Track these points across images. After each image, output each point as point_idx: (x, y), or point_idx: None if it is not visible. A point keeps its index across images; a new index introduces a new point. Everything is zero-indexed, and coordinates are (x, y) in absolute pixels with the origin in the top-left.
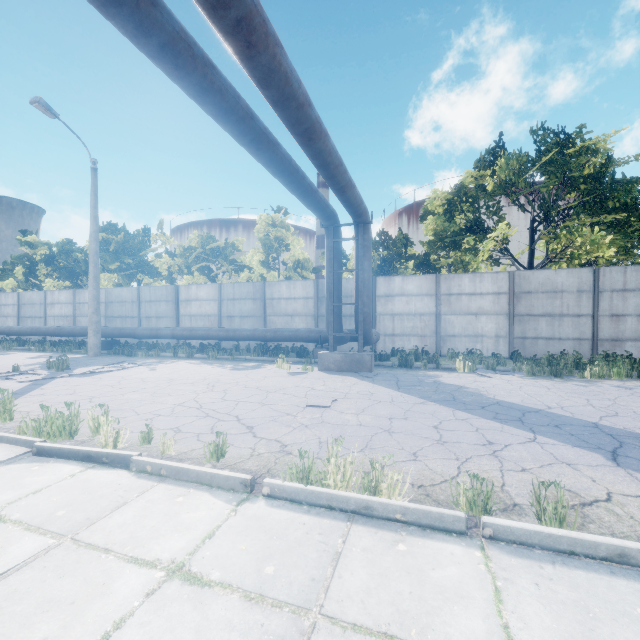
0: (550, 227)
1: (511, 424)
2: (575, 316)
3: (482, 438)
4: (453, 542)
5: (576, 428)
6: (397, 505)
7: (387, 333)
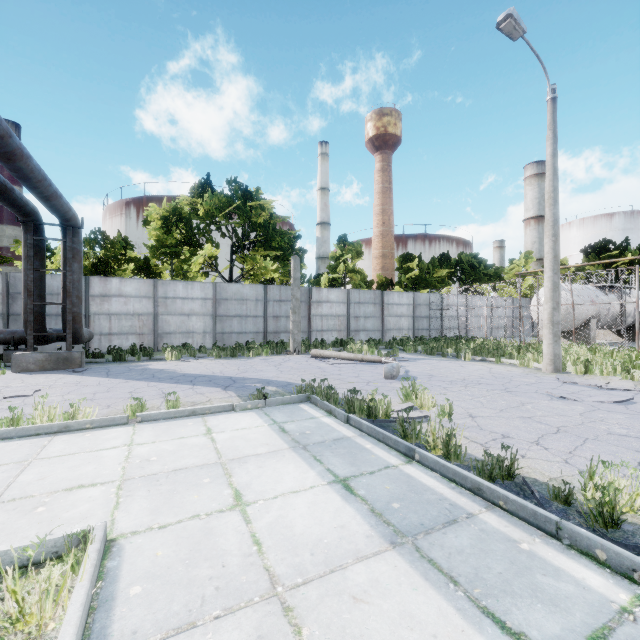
0: (242, 253)
1: (184, 383)
2: (255, 317)
3: (160, 392)
4: (119, 427)
5: (219, 380)
6: (87, 420)
7: (103, 332)
